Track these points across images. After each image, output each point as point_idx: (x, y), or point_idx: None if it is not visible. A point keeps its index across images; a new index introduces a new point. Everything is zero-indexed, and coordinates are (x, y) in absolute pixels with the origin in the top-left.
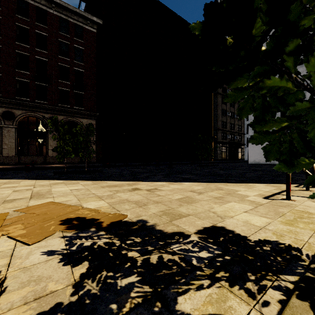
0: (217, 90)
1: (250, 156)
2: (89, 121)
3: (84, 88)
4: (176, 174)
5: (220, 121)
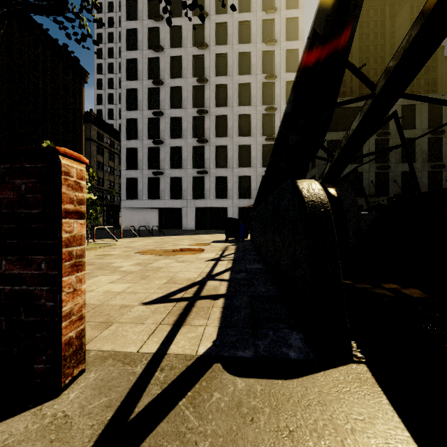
0: (91, 136)
1: (123, 222)
2: None
3: None
4: None
5: None
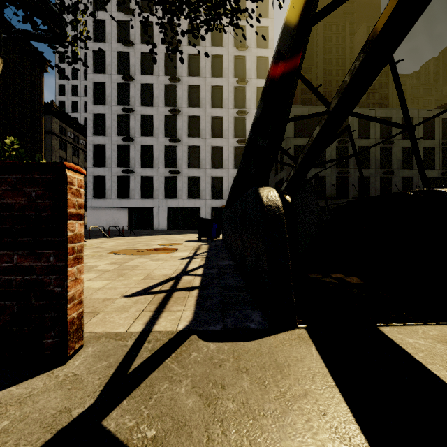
0: (52, 129)
1: (90, 222)
2: None
3: None
4: None
5: None
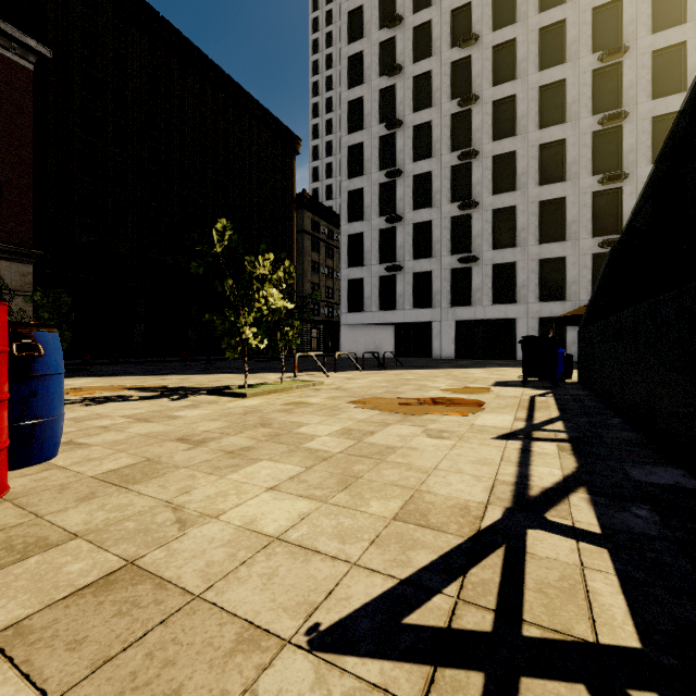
0: (304, 226)
1: (344, 346)
2: (15, 266)
3: (1, 190)
4: (215, 370)
5: (308, 282)
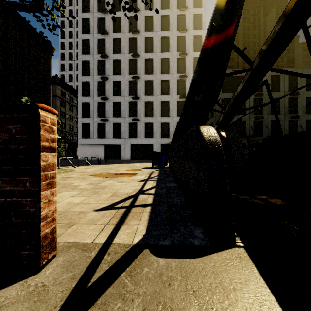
0: (56, 93)
1: (79, 154)
2: None
3: None
4: None
5: None
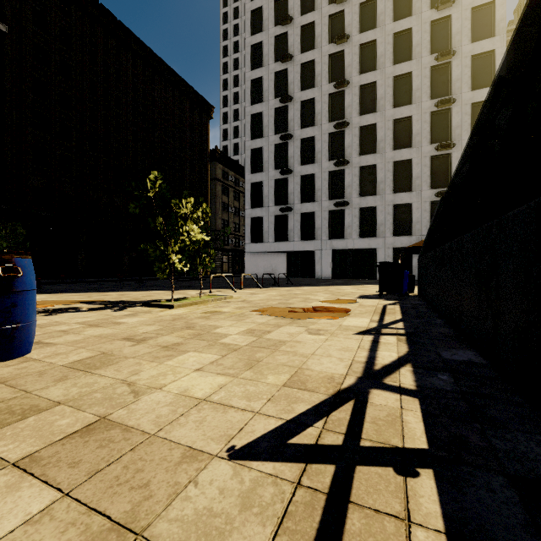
0: (216, 175)
1: (247, 269)
2: None
3: None
4: (146, 288)
5: (219, 219)
